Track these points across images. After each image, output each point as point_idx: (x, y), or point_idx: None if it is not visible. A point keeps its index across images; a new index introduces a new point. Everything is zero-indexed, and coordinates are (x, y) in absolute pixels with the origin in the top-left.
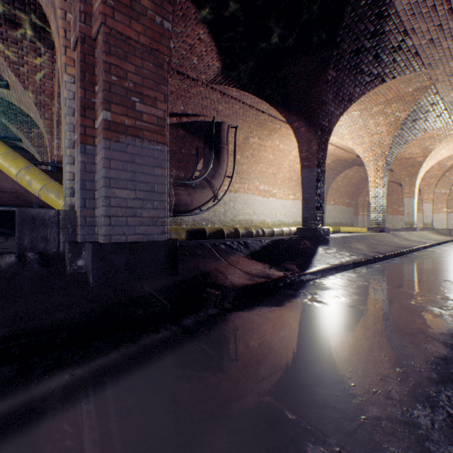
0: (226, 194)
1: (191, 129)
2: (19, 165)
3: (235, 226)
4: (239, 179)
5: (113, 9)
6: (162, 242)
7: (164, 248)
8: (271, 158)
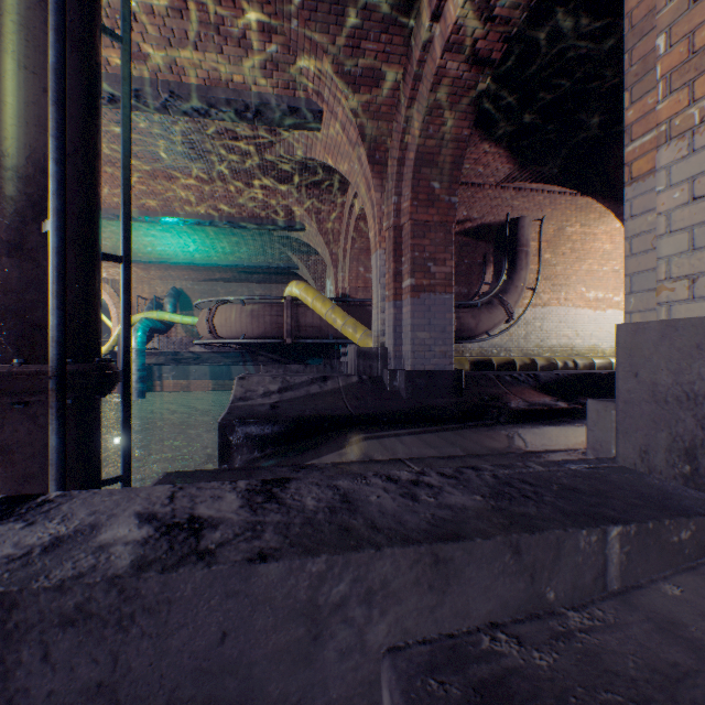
0: (524, 312)
1: (476, 233)
2: (327, 306)
3: (542, 354)
4: (549, 287)
5: (416, 207)
6: (450, 371)
7: (451, 375)
8: (607, 248)
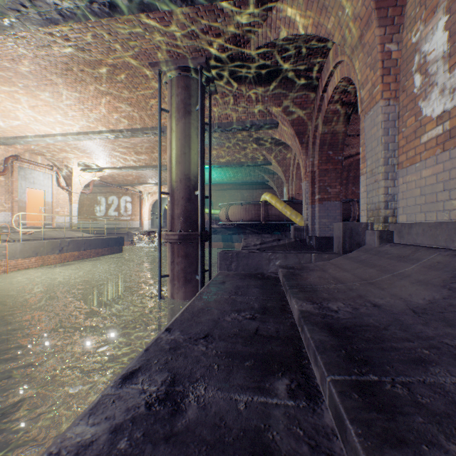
0: None
1: None
2: (282, 205)
3: None
4: None
5: (320, 163)
6: None
7: None
8: None
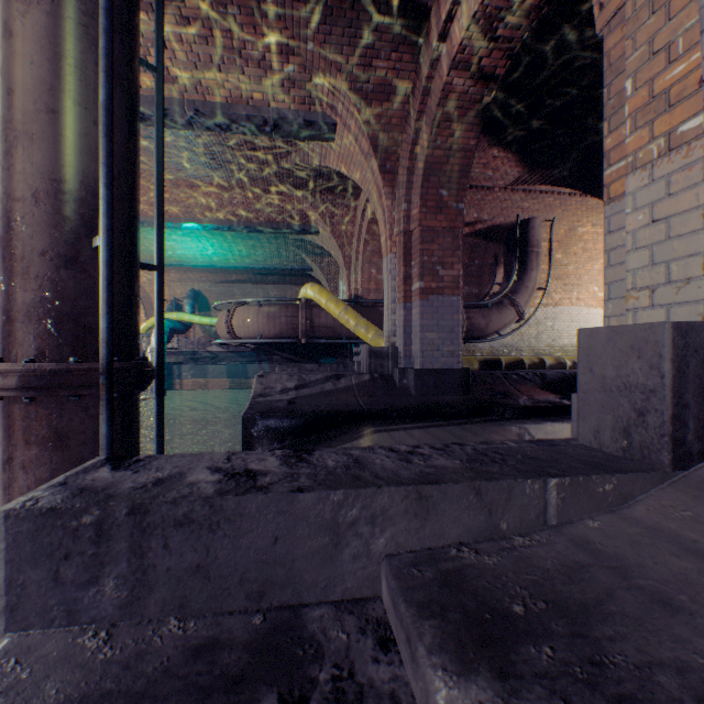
0: (535, 312)
1: (486, 235)
2: (340, 307)
3: (554, 354)
4: (561, 286)
5: (425, 214)
6: (457, 370)
7: (459, 374)
8: None
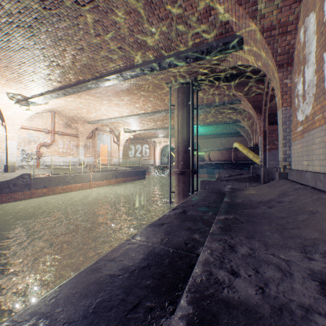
0: None
1: None
2: (246, 151)
3: None
4: None
5: (269, 125)
6: None
7: None
8: None
